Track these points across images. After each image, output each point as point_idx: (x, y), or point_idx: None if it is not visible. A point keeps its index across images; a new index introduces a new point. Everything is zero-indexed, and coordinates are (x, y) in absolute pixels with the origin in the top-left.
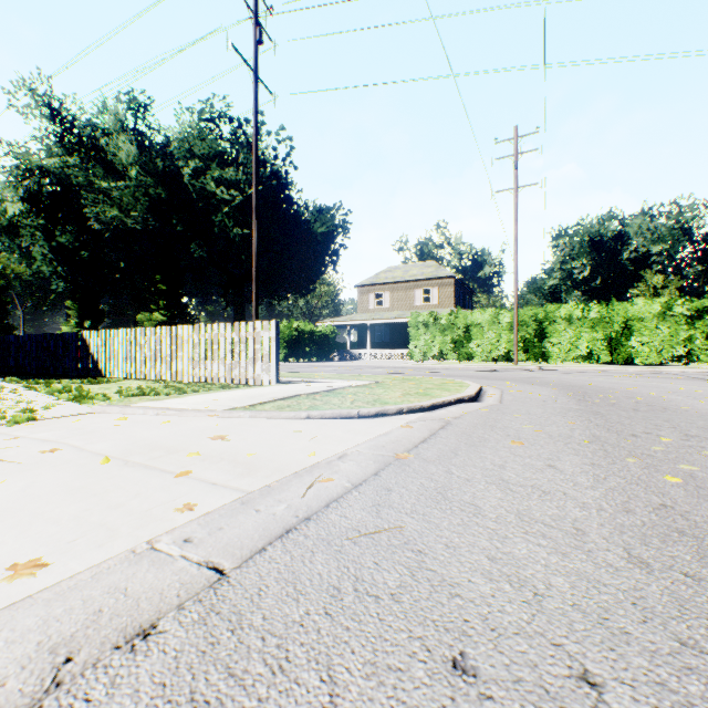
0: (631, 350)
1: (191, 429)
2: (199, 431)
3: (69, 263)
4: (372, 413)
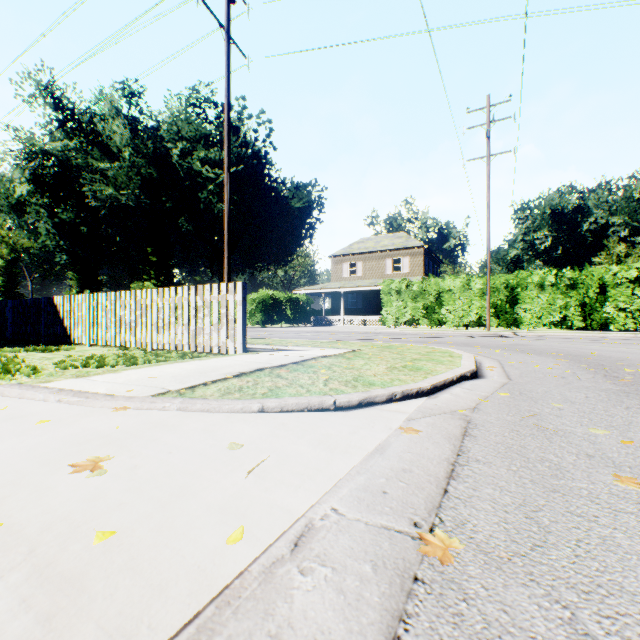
0: (605, 315)
1: (68, 438)
2: (74, 445)
3: (70, 238)
4: (353, 402)
